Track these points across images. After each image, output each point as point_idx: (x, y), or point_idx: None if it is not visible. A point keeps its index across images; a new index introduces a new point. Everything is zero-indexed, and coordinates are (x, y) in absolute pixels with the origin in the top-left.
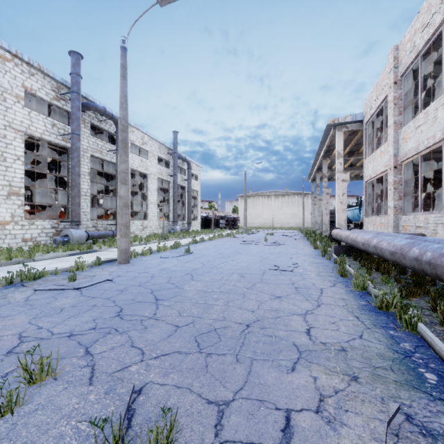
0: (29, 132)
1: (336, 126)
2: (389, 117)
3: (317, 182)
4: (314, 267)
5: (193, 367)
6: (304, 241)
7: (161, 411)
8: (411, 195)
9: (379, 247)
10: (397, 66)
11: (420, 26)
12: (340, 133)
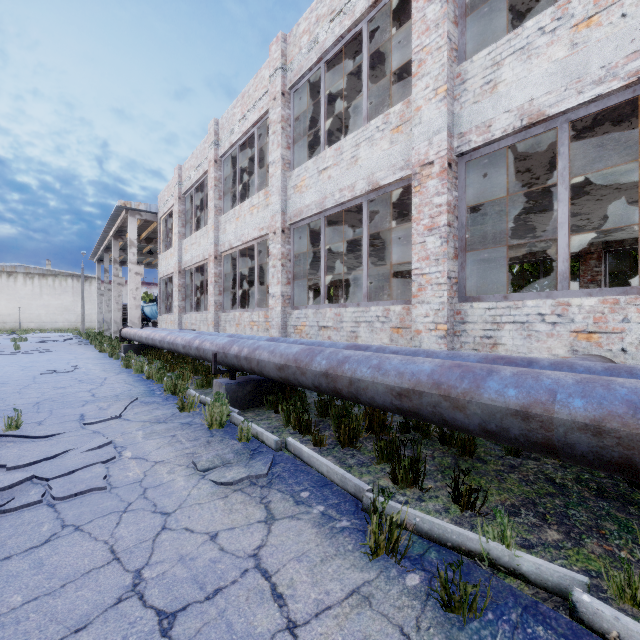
0: None
1: (129, 210)
2: (176, 226)
3: (106, 266)
4: (100, 366)
5: (1, 421)
6: (85, 345)
7: (14, 409)
8: (192, 297)
9: (154, 339)
10: (181, 184)
11: (193, 165)
12: (134, 220)
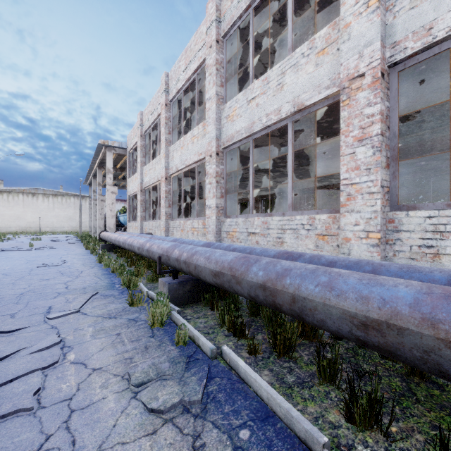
0: None
1: (107, 147)
2: (138, 156)
3: (94, 188)
4: (81, 261)
5: None
6: (78, 244)
7: None
8: (150, 209)
9: (119, 241)
10: (142, 125)
11: (150, 110)
12: (110, 153)
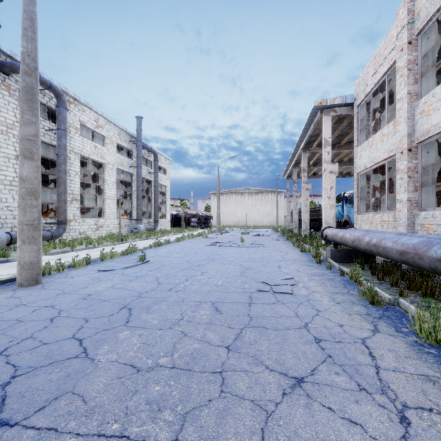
0: None
1: (323, 110)
2: (400, 88)
3: (294, 178)
4: (318, 283)
5: None
6: (284, 241)
7: None
8: (429, 185)
9: None
10: (412, 21)
11: None
12: (328, 118)
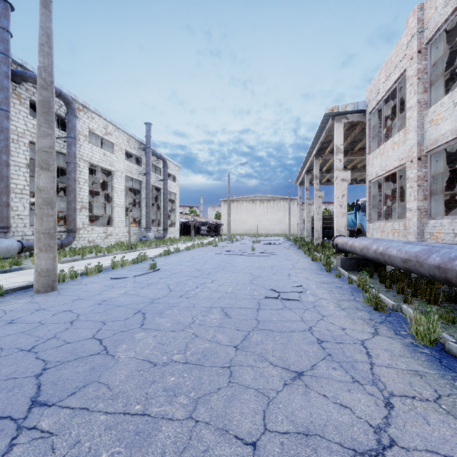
0: None
1: (335, 116)
2: (410, 96)
3: (306, 185)
4: (326, 291)
5: None
6: (295, 249)
7: None
8: (439, 194)
9: (453, 269)
10: (421, 30)
11: None
12: (340, 125)
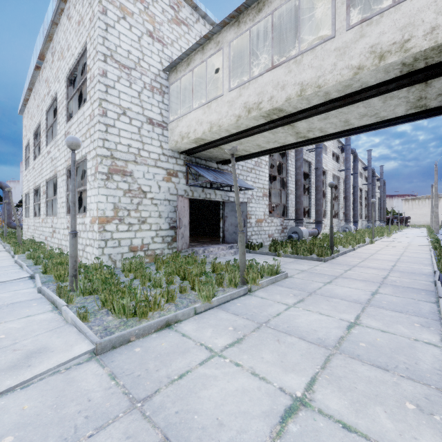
0: (359, 186)
1: None
2: None
3: None
4: None
5: None
6: None
7: None
8: None
9: None
10: None
11: None
12: None
